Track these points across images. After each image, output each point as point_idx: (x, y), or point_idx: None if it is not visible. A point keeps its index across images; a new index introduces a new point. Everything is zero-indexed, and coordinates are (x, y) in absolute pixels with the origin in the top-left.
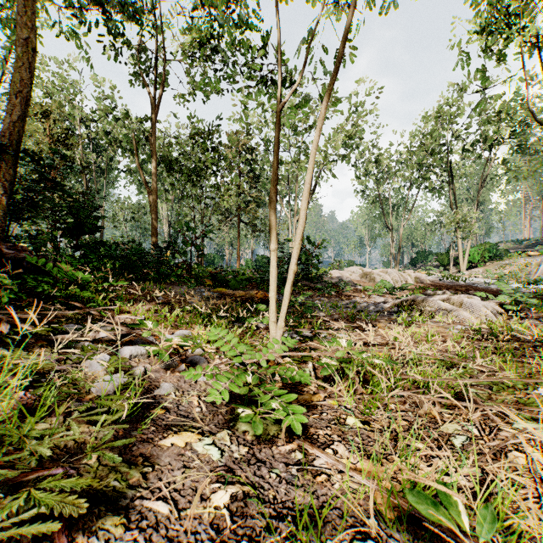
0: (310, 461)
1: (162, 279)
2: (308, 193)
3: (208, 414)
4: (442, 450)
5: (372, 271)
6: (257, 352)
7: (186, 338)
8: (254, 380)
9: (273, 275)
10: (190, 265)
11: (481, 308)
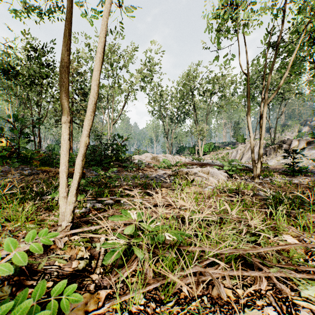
0: None
1: None
2: (100, 64)
3: None
4: None
5: (158, 155)
6: None
7: None
8: None
9: (64, 148)
10: (18, 148)
11: (219, 174)
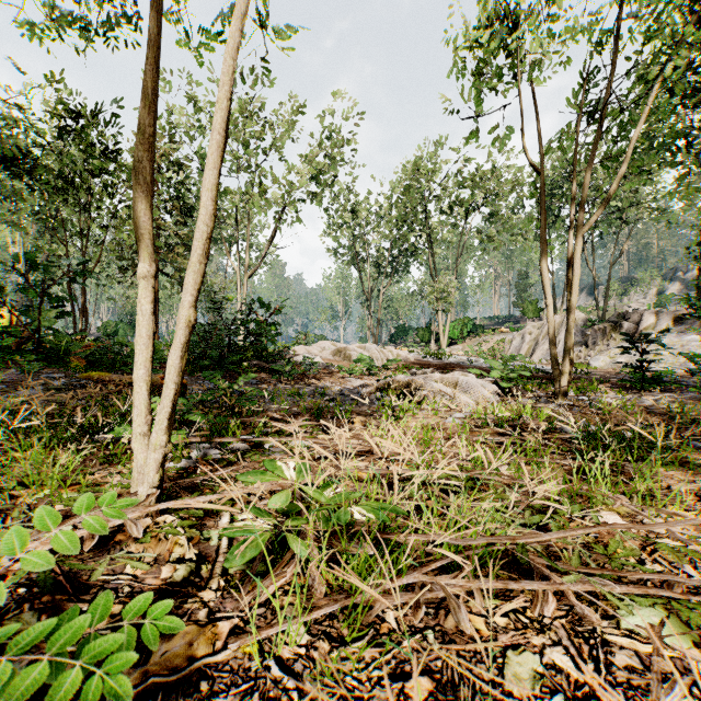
0: None
1: None
2: (219, 155)
3: None
4: None
5: (348, 346)
6: None
7: None
8: None
9: (143, 331)
10: (39, 331)
11: (479, 388)
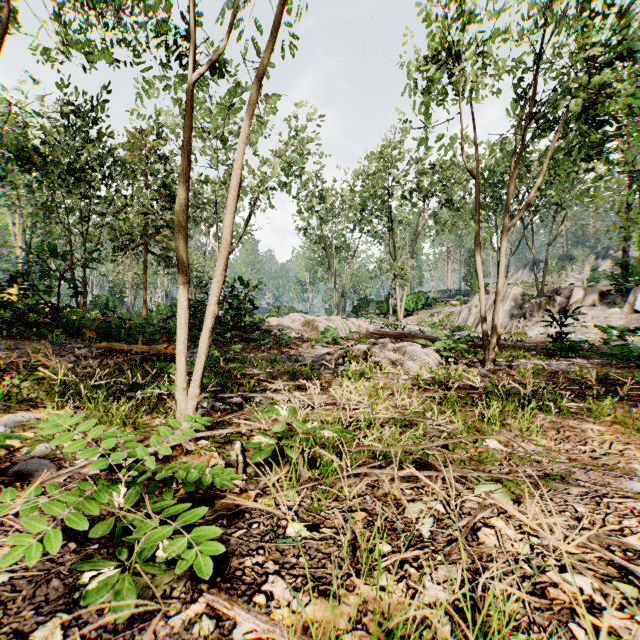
0: (226, 631)
1: (0, 330)
2: (234, 204)
3: (26, 584)
4: (411, 549)
5: (315, 318)
6: (140, 446)
7: (2, 434)
8: (129, 499)
9: (182, 319)
10: (57, 308)
11: (423, 356)
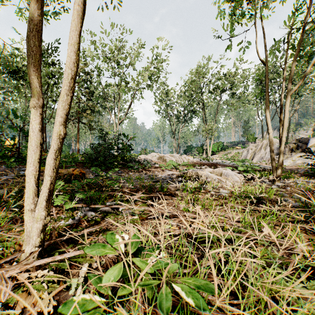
0: None
1: None
2: (78, 20)
3: None
4: None
5: (164, 155)
6: None
7: None
8: None
9: (33, 142)
10: (19, 147)
11: (234, 176)
